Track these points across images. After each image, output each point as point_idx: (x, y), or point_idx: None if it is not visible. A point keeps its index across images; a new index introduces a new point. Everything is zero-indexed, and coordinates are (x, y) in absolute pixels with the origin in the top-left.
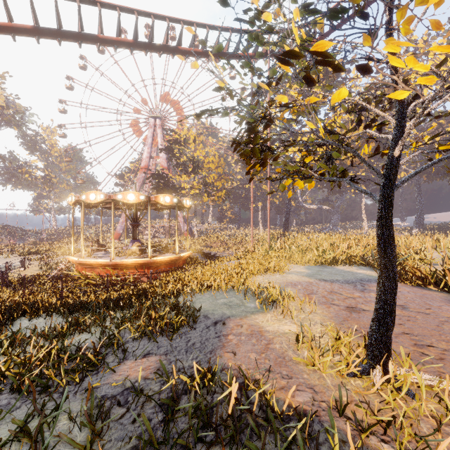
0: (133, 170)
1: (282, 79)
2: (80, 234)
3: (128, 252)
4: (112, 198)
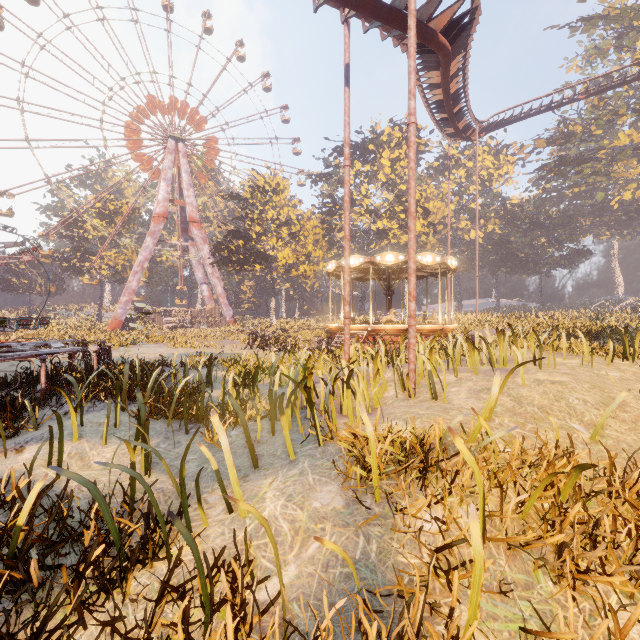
0: (106, 214)
1: (374, 143)
2: (52, 321)
3: (432, 319)
4: (445, 262)
